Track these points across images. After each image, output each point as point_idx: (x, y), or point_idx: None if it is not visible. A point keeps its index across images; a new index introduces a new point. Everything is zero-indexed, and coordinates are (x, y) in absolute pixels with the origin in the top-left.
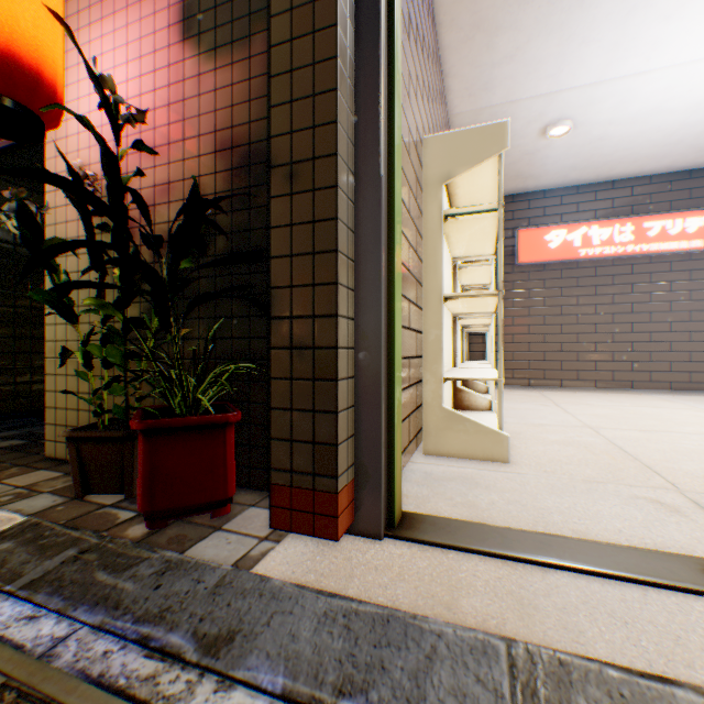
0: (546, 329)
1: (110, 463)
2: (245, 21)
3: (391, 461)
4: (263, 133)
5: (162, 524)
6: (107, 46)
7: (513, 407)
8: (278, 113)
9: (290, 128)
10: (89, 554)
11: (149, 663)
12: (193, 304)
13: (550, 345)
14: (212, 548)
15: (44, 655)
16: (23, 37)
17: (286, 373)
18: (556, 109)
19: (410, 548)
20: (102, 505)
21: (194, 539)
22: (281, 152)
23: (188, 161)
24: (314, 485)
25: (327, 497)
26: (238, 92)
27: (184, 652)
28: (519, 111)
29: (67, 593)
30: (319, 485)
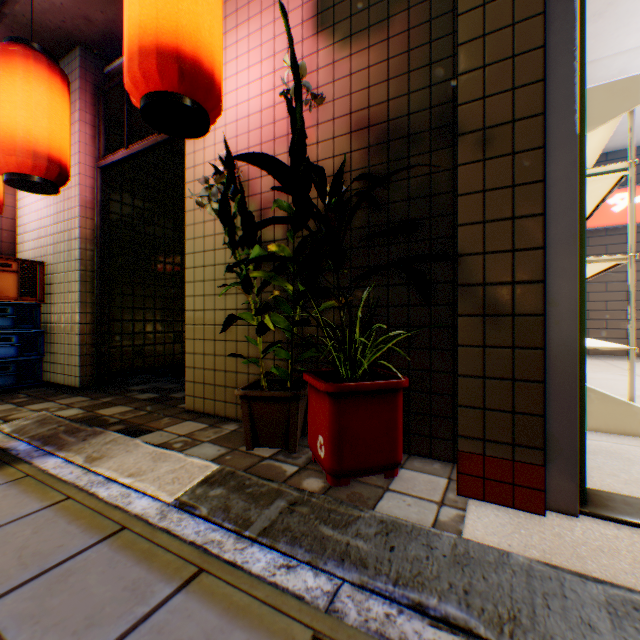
0: (608, 296)
1: (275, 420)
2: (382, 5)
3: (579, 434)
4: (402, 109)
5: (345, 481)
6: (241, 50)
7: (589, 376)
8: (466, 80)
9: (481, 93)
10: (300, 507)
11: (441, 635)
12: (369, 273)
13: (613, 313)
14: (396, 509)
15: (329, 609)
16: (203, 45)
17: (476, 340)
18: (639, 64)
19: (620, 529)
20: (262, 457)
21: (371, 498)
22: (469, 119)
23: (321, 143)
24: (511, 456)
25: (529, 469)
26: (374, 74)
27: (473, 628)
28: (596, 71)
29: (305, 545)
30: (519, 456)
